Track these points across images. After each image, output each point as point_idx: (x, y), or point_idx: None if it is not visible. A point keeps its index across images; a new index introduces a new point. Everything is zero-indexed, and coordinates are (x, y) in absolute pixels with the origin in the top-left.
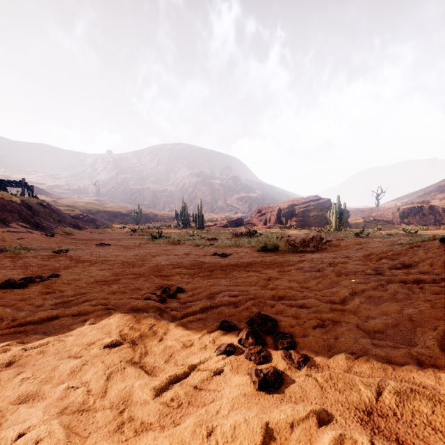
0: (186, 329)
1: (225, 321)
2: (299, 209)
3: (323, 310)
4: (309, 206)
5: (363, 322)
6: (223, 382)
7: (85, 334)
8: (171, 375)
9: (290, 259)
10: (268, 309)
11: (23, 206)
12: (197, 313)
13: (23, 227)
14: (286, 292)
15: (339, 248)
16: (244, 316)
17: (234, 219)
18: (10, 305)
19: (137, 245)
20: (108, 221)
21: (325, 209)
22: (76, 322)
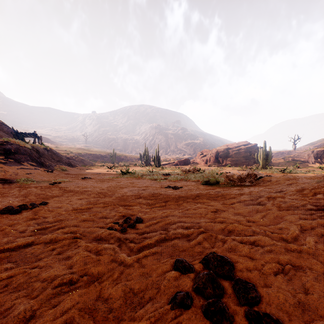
0: (141, 265)
1: (180, 261)
2: (232, 152)
3: (278, 250)
4: (240, 150)
5: None
6: None
7: (48, 266)
8: None
9: (231, 192)
10: (220, 245)
11: (33, 150)
12: (153, 245)
13: (32, 165)
14: (234, 226)
15: (271, 183)
16: (197, 252)
17: (183, 159)
18: (0, 230)
19: (110, 179)
20: (93, 161)
21: (252, 152)
22: (46, 250)
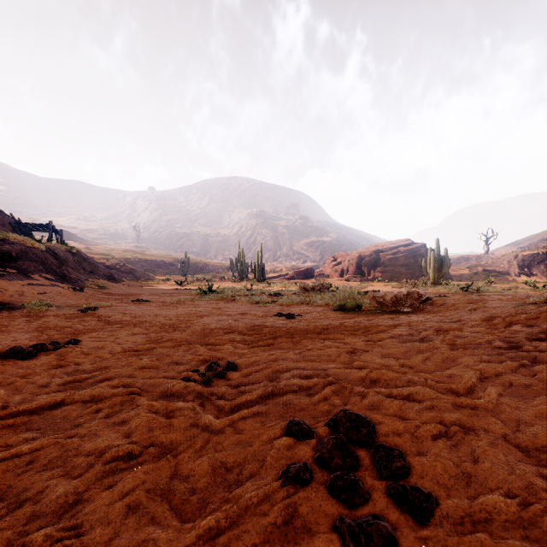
0: (237, 431)
1: (295, 422)
2: (385, 257)
3: (443, 406)
4: (397, 253)
5: (513, 431)
6: (293, 541)
7: (93, 435)
8: (208, 523)
9: (380, 323)
10: (357, 400)
11: (49, 254)
12: (254, 403)
13: (47, 279)
14: (381, 373)
15: (444, 308)
16: (322, 412)
17: (303, 269)
18: (7, 384)
19: (181, 302)
20: (150, 272)
21: (418, 257)
22: (86, 413)
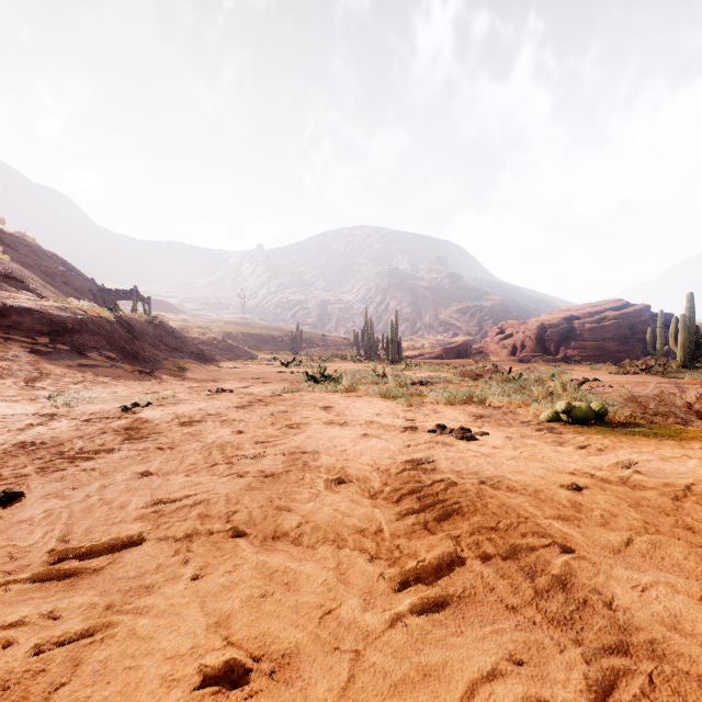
0: None
1: None
2: (583, 326)
3: None
4: (603, 320)
5: None
6: None
7: None
8: None
9: None
10: None
11: (119, 326)
12: None
13: (108, 358)
14: None
15: None
16: None
17: (454, 345)
18: None
19: (277, 395)
20: (255, 349)
21: (638, 325)
22: None
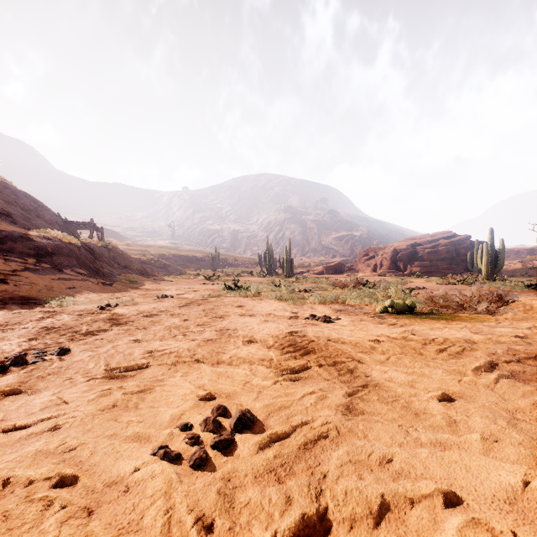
0: None
1: None
2: (423, 250)
3: None
4: (438, 246)
5: None
6: None
7: None
8: None
9: (456, 336)
10: None
11: (84, 250)
12: None
13: (79, 273)
14: None
15: (536, 314)
16: None
17: (332, 264)
18: None
19: (205, 299)
20: (183, 267)
21: (462, 250)
22: None
